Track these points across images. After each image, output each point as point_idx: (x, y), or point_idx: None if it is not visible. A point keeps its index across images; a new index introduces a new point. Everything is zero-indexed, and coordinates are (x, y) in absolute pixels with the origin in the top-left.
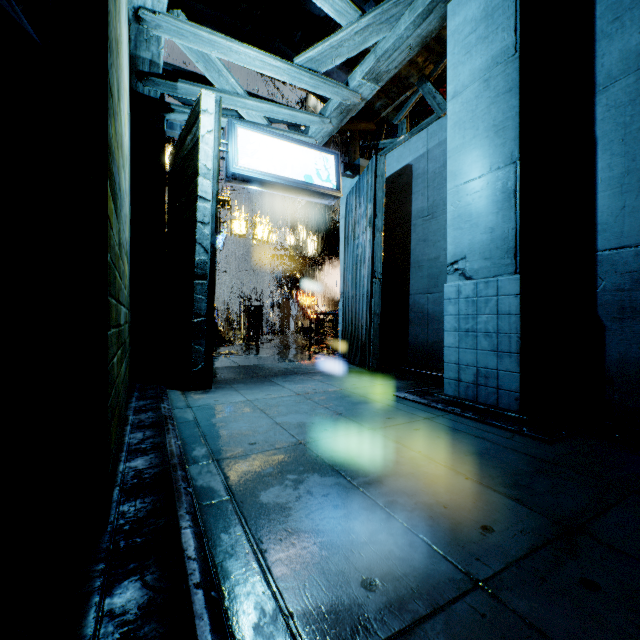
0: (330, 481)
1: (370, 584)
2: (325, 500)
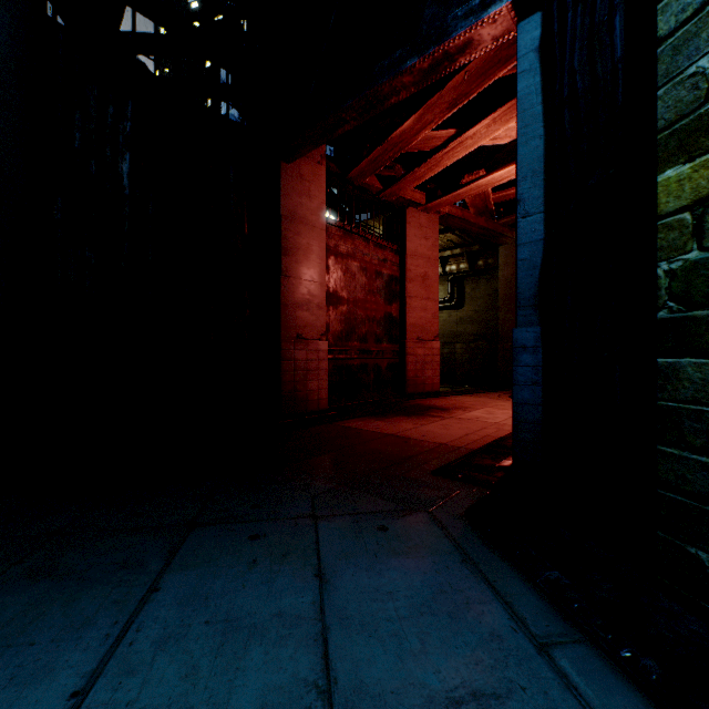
0: (360, 639)
1: (383, 528)
2: (385, 601)
